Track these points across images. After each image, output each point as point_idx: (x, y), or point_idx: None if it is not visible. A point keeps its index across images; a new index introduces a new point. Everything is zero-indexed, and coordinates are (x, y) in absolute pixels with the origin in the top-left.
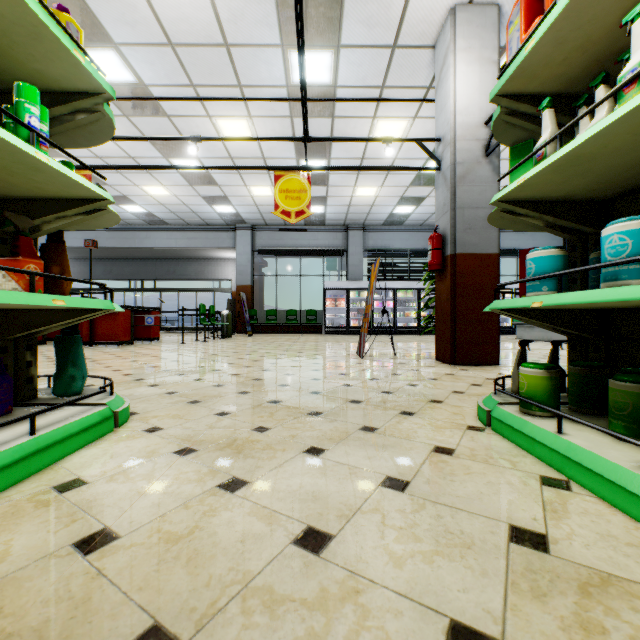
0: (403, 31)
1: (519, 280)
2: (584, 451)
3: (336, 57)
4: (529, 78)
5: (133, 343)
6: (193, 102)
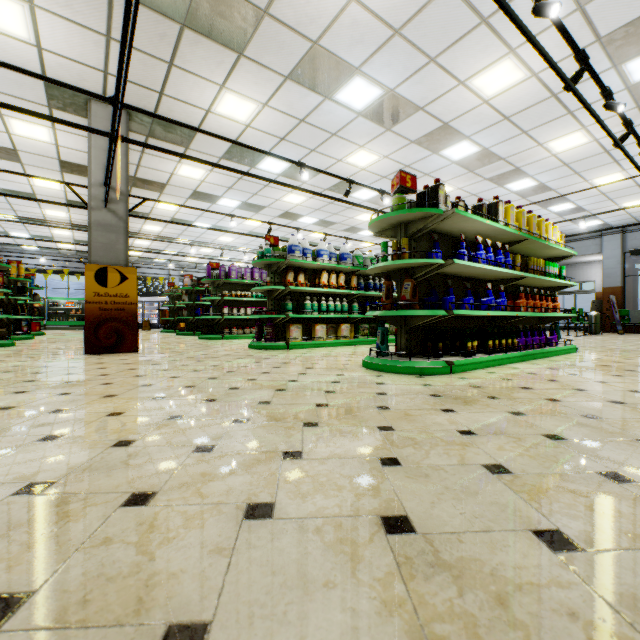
0: None
1: None
2: None
3: None
4: None
5: None
6: (574, 179)
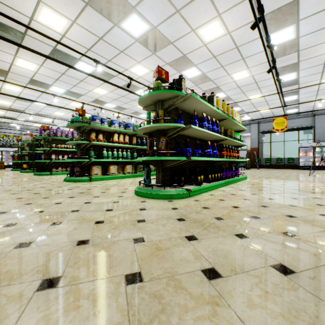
0: None
1: None
2: None
3: (297, 73)
4: None
5: None
6: (241, 95)
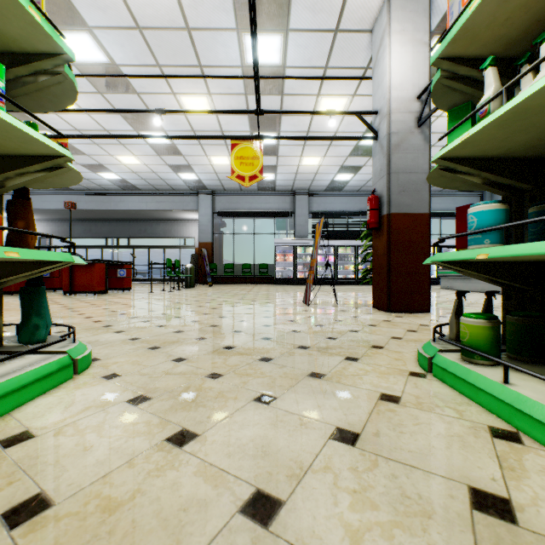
0: (344, 16)
1: (461, 233)
2: (536, 404)
3: (285, 40)
4: (471, 40)
5: (107, 292)
6: (159, 81)
